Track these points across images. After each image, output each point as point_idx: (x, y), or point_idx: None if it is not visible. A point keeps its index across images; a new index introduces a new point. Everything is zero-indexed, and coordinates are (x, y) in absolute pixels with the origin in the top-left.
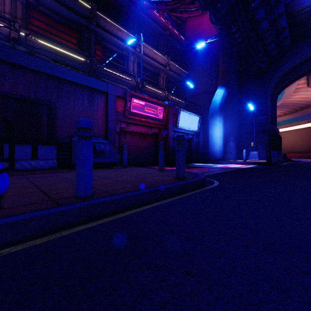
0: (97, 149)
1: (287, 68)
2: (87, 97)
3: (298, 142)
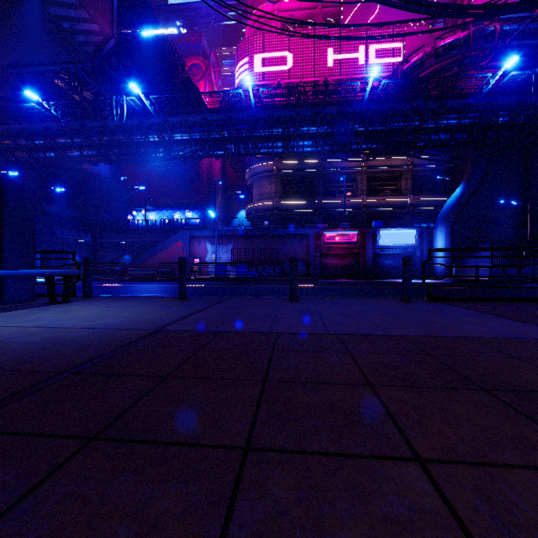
0: None
1: None
2: (298, 240)
3: None
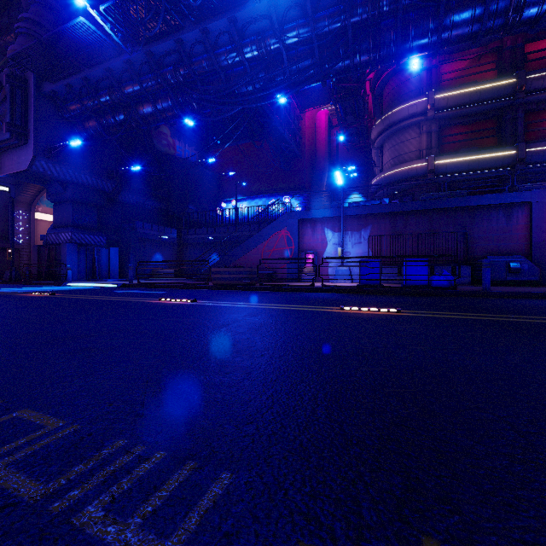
0: (511, 268)
1: None
2: (502, 214)
3: None
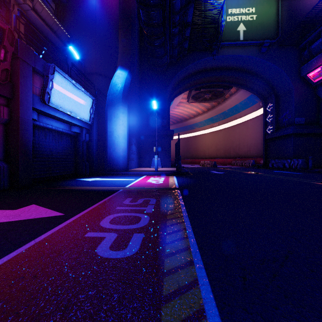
0: None
1: (182, 75)
2: None
3: (174, 150)
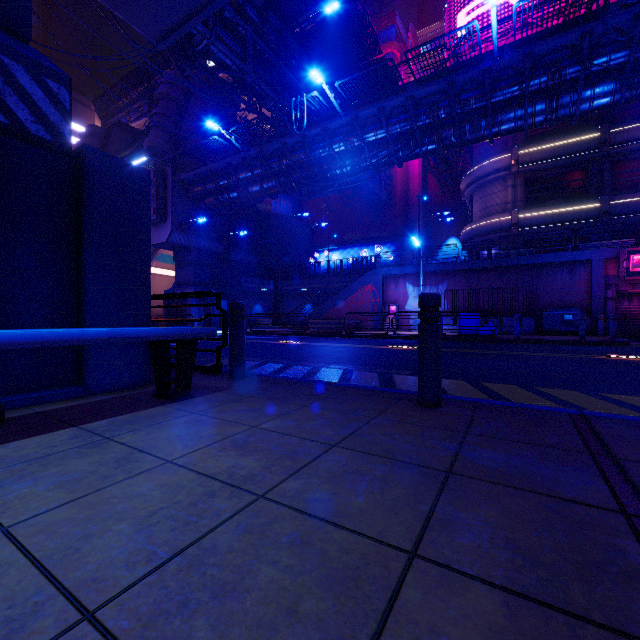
0: (564, 319)
1: None
2: (566, 271)
3: None
